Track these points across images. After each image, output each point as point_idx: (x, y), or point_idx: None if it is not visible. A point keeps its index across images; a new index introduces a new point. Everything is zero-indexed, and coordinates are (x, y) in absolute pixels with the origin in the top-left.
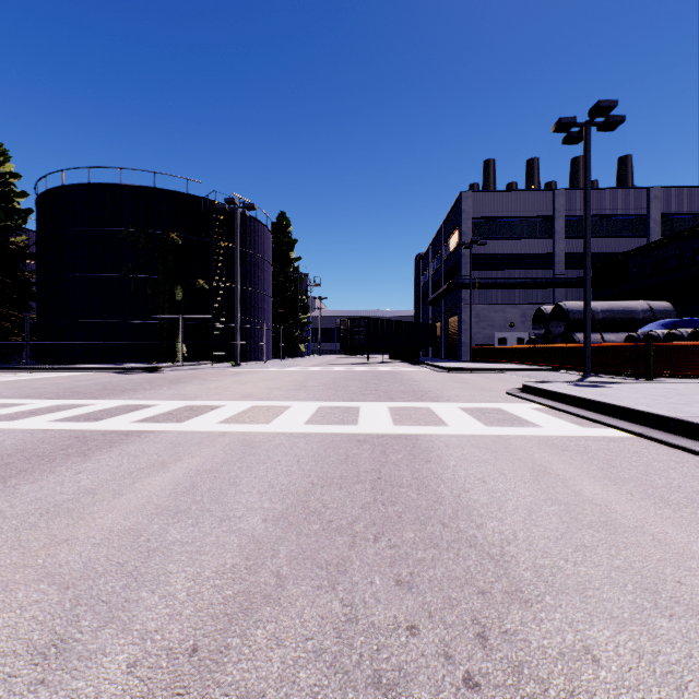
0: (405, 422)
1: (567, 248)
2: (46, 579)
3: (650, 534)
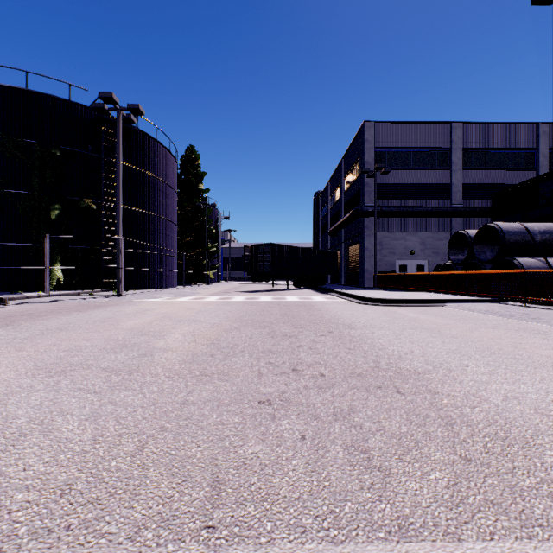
0: None
1: (463, 179)
2: None
3: None
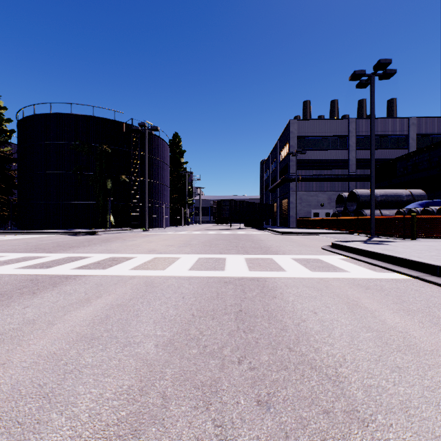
0: (257, 268)
1: (357, 156)
2: None
3: None
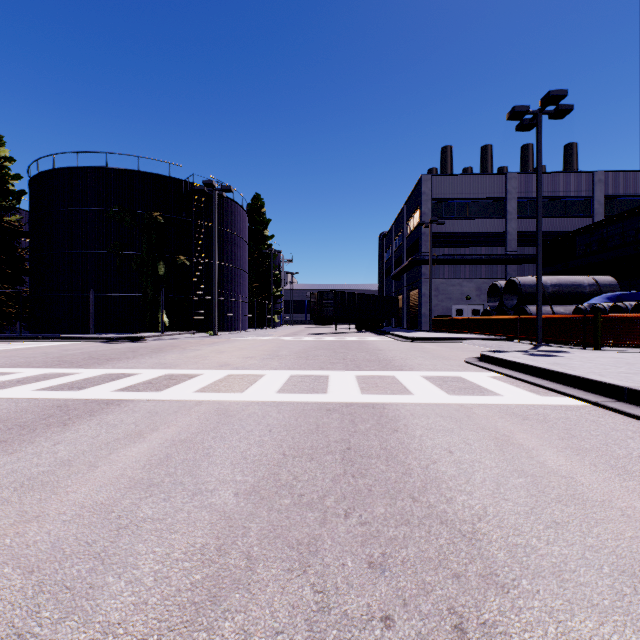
0: (372, 390)
1: (519, 227)
2: (11, 561)
3: (618, 509)
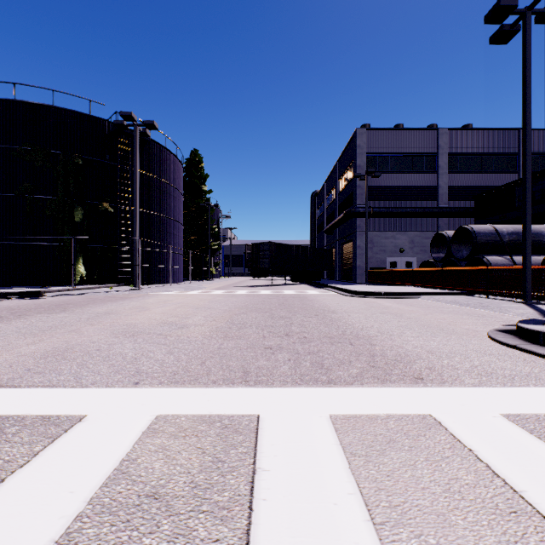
0: None
1: (449, 182)
2: None
3: None
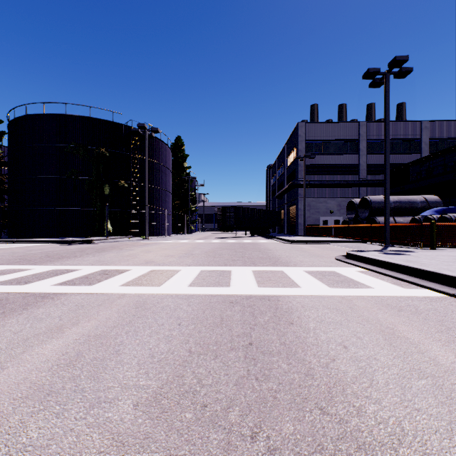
0: (266, 283)
1: (368, 161)
2: None
3: None
